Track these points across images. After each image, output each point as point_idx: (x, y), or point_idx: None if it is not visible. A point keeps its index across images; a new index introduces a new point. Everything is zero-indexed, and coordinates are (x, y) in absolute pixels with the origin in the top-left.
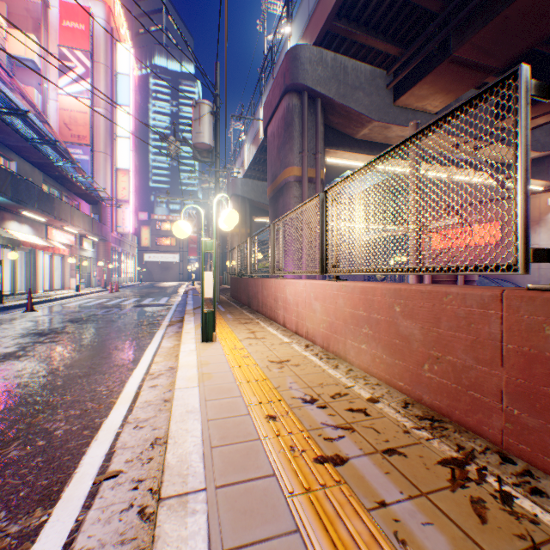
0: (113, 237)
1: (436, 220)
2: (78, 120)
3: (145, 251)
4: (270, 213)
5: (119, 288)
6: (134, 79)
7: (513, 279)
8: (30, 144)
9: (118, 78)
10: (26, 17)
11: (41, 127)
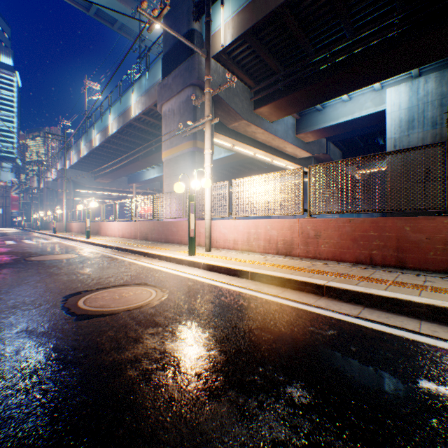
0: None
1: (143, 202)
2: None
3: None
4: (59, 205)
5: None
6: None
7: None
8: None
9: None
10: None
11: None
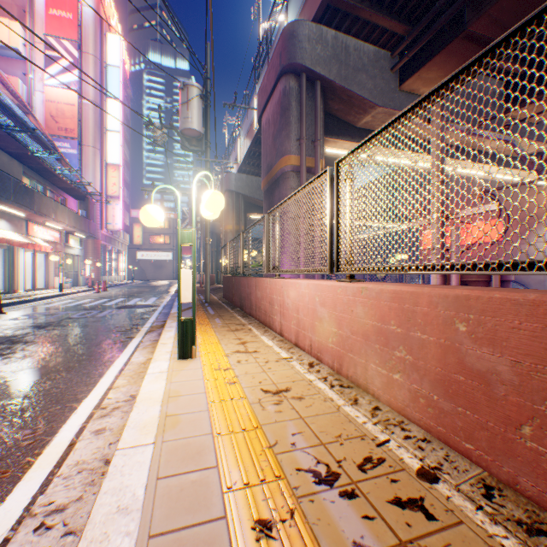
0: (102, 234)
1: None
2: (66, 113)
3: (138, 249)
4: (265, 207)
5: (106, 287)
6: (126, 72)
7: (517, 278)
8: (5, 132)
9: (108, 70)
10: (10, 5)
11: (23, 117)
